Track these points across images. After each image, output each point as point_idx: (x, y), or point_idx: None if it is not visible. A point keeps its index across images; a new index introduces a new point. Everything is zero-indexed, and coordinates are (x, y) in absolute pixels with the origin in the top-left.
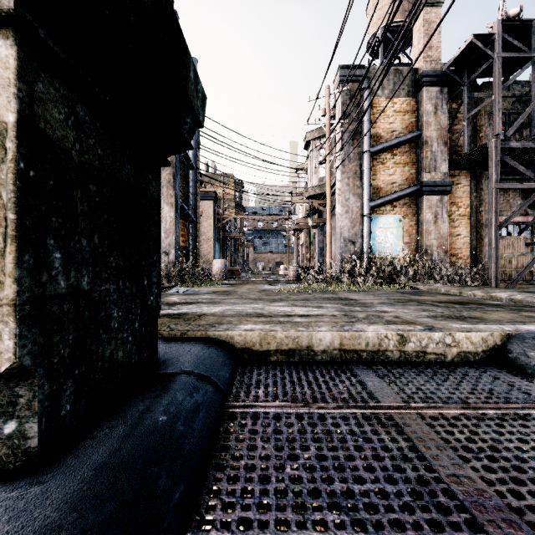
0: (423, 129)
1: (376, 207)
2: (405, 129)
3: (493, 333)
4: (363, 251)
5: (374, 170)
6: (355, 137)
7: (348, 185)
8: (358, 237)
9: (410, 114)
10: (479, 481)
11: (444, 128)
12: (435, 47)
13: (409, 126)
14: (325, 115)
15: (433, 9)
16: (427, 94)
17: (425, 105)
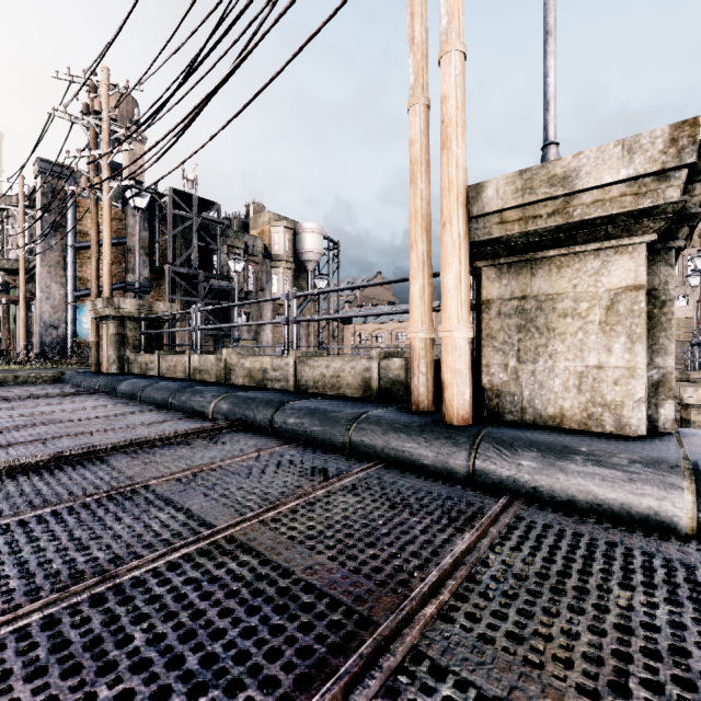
0: (128, 239)
1: (82, 297)
2: (113, 233)
3: (59, 373)
4: (67, 335)
5: (80, 263)
6: (59, 229)
7: (49, 272)
8: (62, 323)
9: (119, 222)
10: (3, 390)
11: (146, 242)
12: (140, 175)
13: (117, 231)
14: (19, 203)
15: (138, 144)
16: (131, 211)
17: (129, 220)
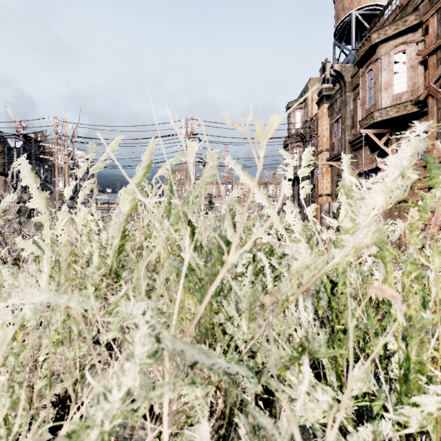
0: None
1: None
2: None
3: None
4: None
5: None
6: None
7: None
8: None
9: None
10: None
11: None
12: None
13: None
14: None
15: None
16: None
17: None
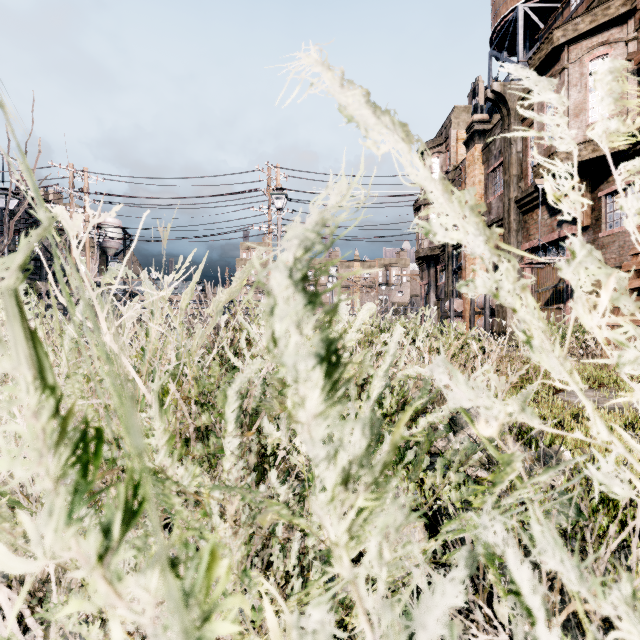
0: None
1: None
2: None
3: None
4: None
5: None
6: None
7: None
8: None
9: None
10: None
11: None
12: None
13: None
14: None
15: None
16: None
17: None
